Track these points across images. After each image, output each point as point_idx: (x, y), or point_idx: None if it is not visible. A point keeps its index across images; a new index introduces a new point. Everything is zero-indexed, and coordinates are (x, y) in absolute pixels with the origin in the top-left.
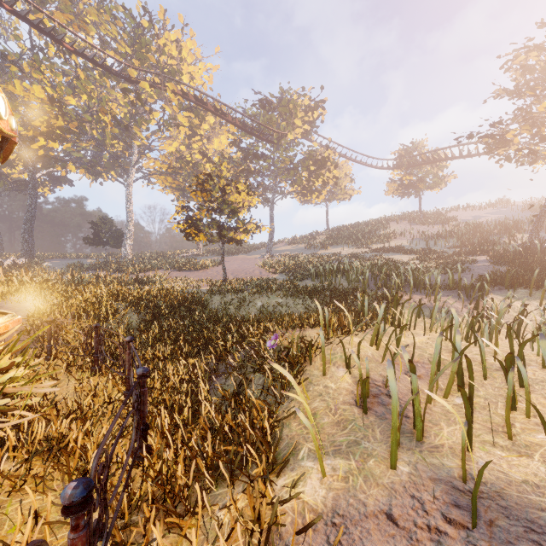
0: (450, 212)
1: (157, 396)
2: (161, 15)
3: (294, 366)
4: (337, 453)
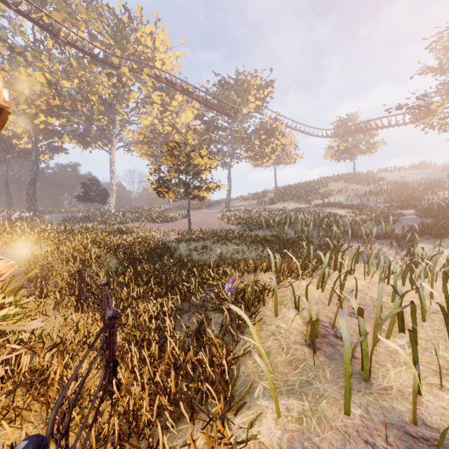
0: (380, 173)
1: (129, 331)
2: (138, 12)
3: (249, 307)
4: (290, 393)
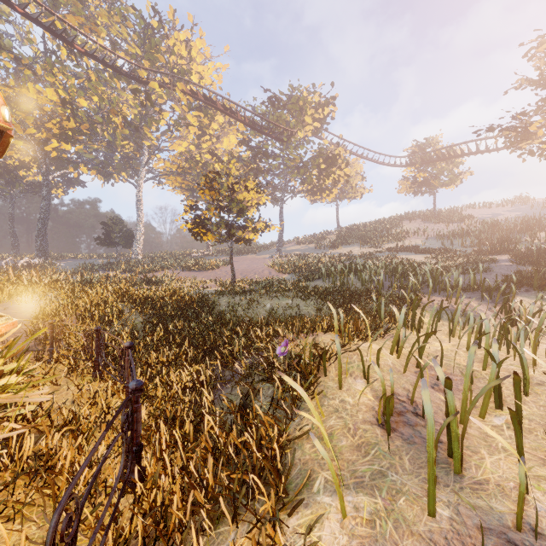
0: (466, 209)
1: (158, 405)
2: (171, 15)
3: (307, 376)
4: (359, 487)
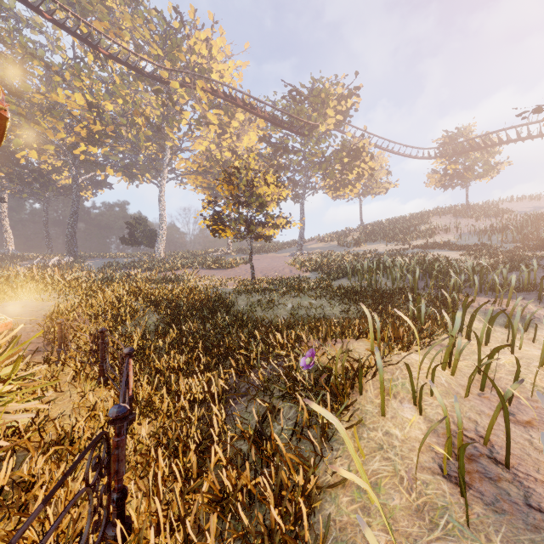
0: (502, 203)
1: (163, 421)
2: (191, 15)
3: (338, 397)
4: None
